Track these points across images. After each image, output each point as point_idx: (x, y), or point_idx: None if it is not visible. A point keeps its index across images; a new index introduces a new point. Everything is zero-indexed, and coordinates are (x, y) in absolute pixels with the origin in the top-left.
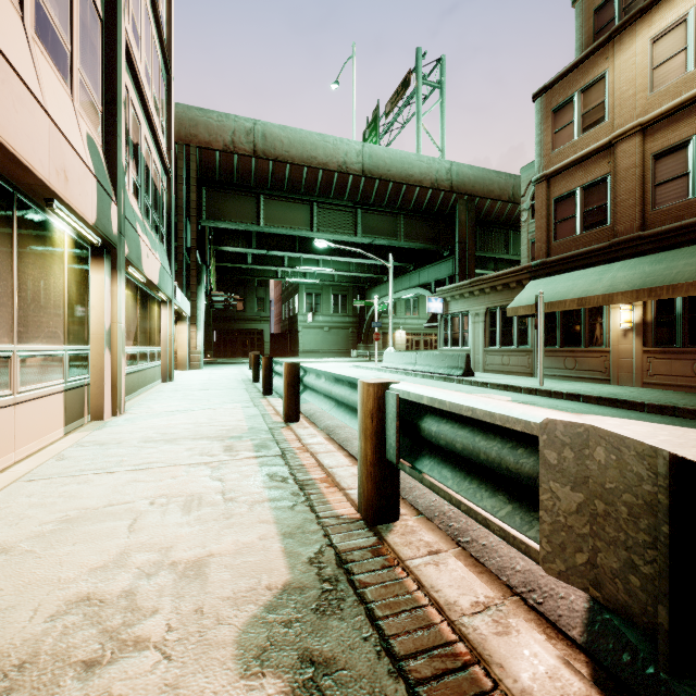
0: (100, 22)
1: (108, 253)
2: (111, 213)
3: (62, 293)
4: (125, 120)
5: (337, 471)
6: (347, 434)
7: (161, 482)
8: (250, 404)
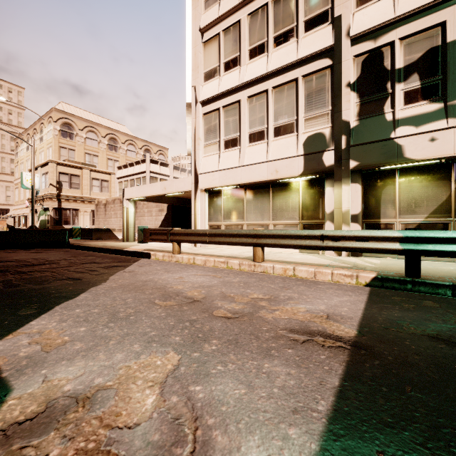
0: (330, 68)
1: (330, 176)
2: (324, 158)
3: (298, 203)
4: (383, 69)
5: (196, 256)
6: (228, 269)
7: (228, 252)
8: (343, 266)
